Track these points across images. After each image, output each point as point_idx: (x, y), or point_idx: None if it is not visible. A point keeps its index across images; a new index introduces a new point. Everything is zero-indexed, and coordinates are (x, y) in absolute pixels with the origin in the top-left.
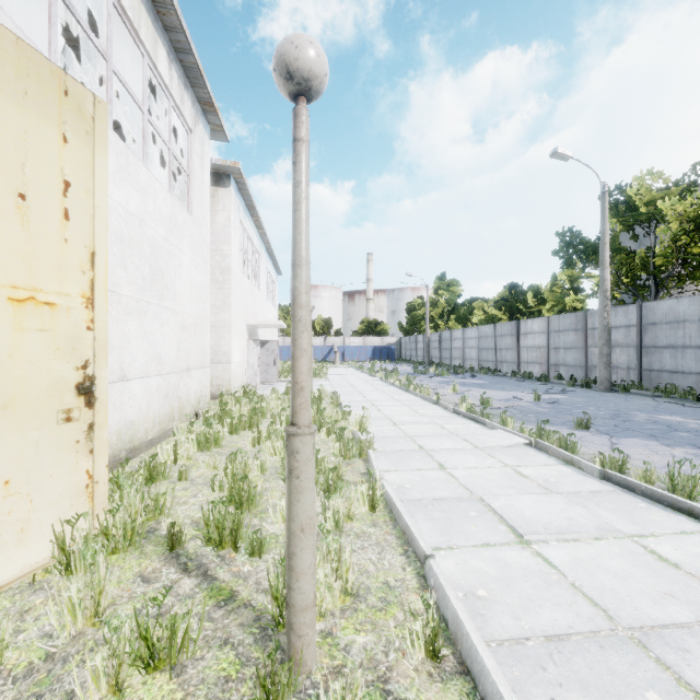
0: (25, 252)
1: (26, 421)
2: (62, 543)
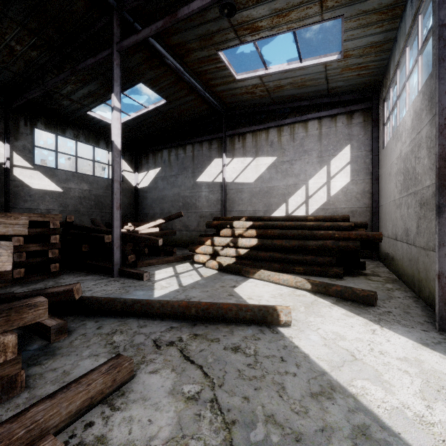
0: None
1: None
2: None
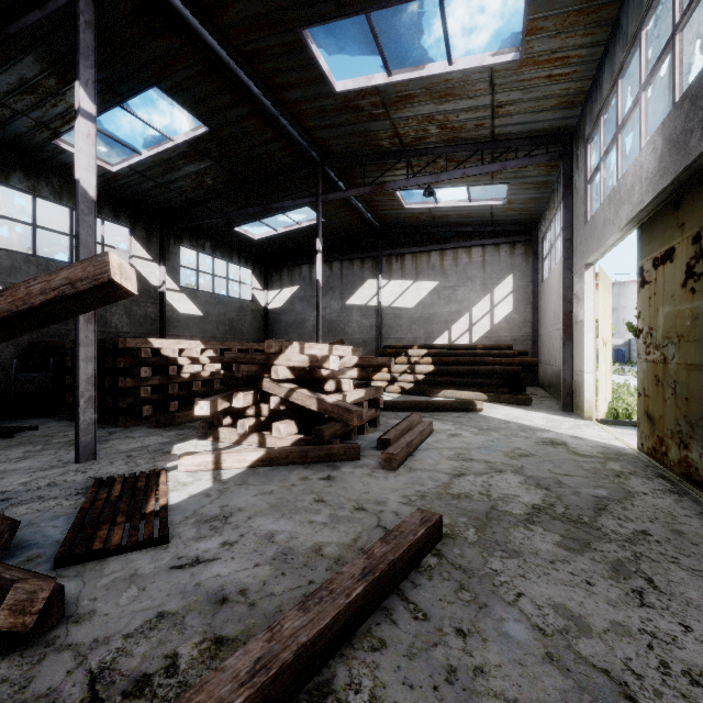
0: (608, 329)
1: (608, 371)
2: (612, 404)
